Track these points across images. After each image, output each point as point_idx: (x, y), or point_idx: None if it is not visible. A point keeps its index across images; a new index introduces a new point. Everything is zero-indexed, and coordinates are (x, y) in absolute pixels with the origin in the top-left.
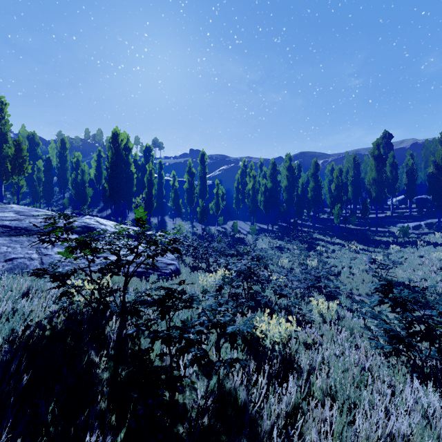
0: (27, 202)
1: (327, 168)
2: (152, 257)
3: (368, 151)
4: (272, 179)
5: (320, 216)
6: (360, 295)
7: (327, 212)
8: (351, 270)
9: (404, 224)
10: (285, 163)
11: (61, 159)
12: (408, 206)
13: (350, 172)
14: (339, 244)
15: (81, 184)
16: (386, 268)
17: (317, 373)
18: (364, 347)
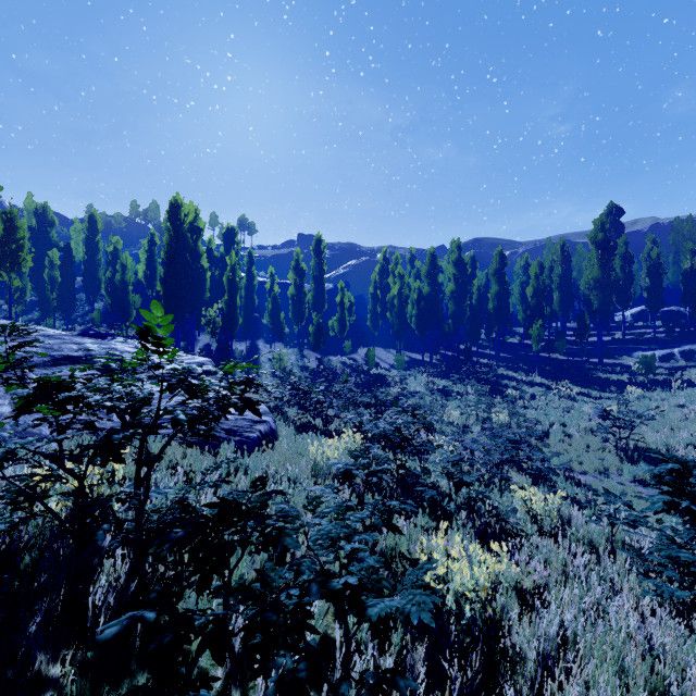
0: (34, 316)
1: (518, 263)
2: (191, 423)
3: (586, 234)
4: (430, 281)
5: (506, 340)
6: (586, 472)
7: (517, 333)
8: (565, 429)
9: (645, 352)
10: (451, 254)
11: (88, 248)
12: (649, 324)
13: (556, 268)
14: (541, 385)
15: (120, 287)
16: (628, 427)
17: (561, 674)
18: (630, 590)
